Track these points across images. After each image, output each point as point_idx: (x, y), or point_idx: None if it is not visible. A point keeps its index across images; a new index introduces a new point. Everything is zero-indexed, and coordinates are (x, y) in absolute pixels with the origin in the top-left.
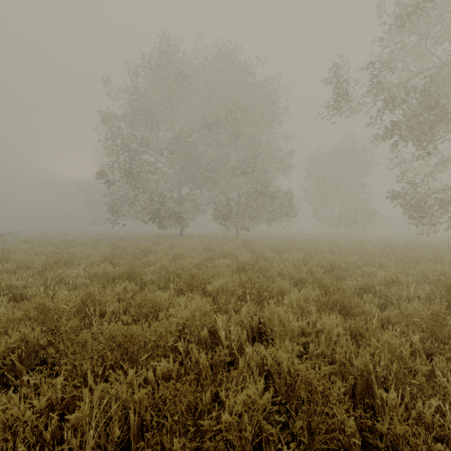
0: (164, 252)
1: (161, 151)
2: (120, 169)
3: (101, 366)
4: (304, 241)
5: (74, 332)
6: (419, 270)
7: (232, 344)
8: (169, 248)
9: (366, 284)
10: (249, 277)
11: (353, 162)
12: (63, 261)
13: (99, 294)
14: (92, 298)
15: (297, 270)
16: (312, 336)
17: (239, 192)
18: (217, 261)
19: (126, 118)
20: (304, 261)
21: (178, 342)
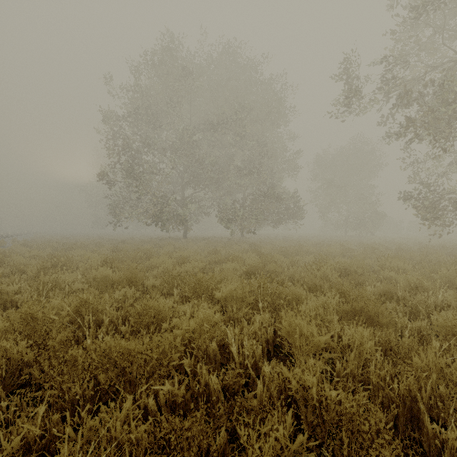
0: (167, 255)
1: (163, 151)
2: (122, 170)
3: (94, 387)
4: (312, 244)
5: (63, 348)
6: (442, 274)
7: (245, 361)
8: (172, 251)
9: (388, 290)
10: (260, 283)
11: (361, 163)
12: (61, 265)
13: (95, 302)
14: (88, 306)
15: (311, 275)
16: (337, 351)
17: (244, 194)
18: (223, 264)
19: (128, 117)
20: (318, 265)
21: (184, 358)
